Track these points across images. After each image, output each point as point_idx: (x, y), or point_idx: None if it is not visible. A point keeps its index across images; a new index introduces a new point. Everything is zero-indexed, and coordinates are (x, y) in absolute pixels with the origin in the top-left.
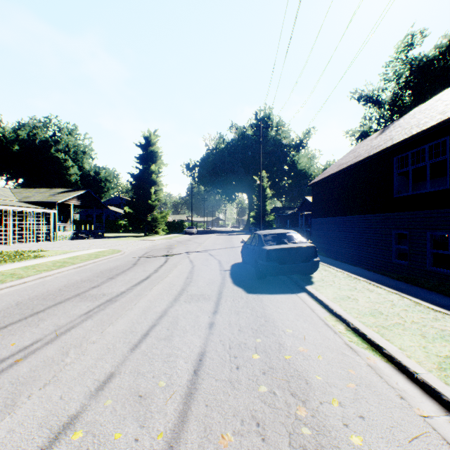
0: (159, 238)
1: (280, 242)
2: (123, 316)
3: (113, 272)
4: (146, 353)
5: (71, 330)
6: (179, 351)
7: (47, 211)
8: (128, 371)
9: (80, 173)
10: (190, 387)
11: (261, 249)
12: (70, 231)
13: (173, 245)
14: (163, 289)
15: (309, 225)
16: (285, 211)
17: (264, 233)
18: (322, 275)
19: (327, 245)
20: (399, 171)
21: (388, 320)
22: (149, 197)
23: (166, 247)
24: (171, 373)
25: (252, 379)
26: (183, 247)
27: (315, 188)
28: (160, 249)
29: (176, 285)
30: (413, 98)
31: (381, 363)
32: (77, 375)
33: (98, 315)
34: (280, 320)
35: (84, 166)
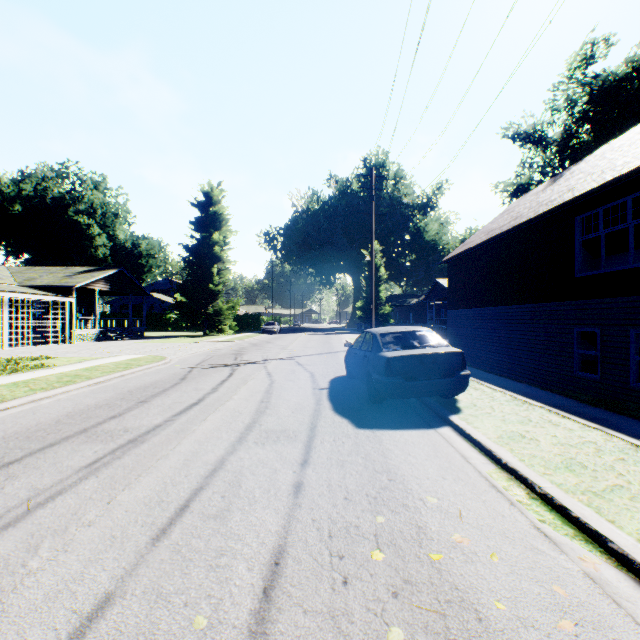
0: (225, 338)
1: (407, 346)
2: (150, 471)
3: (148, 392)
4: (179, 548)
5: (56, 498)
6: (239, 544)
7: (60, 300)
8: (139, 591)
9: (111, 244)
10: (255, 631)
11: (377, 356)
12: (94, 329)
13: (244, 348)
14: (222, 420)
15: (442, 320)
16: (406, 300)
17: (382, 331)
18: (472, 397)
19: (471, 349)
20: (583, 237)
21: (600, 479)
22: (210, 280)
23: (234, 353)
24: (221, 594)
25: (373, 609)
26: (258, 352)
27: (452, 266)
28: (224, 355)
29: (244, 414)
30: (593, 135)
31: (609, 571)
32: (42, 599)
33: (108, 468)
34: (415, 478)
35: (117, 234)
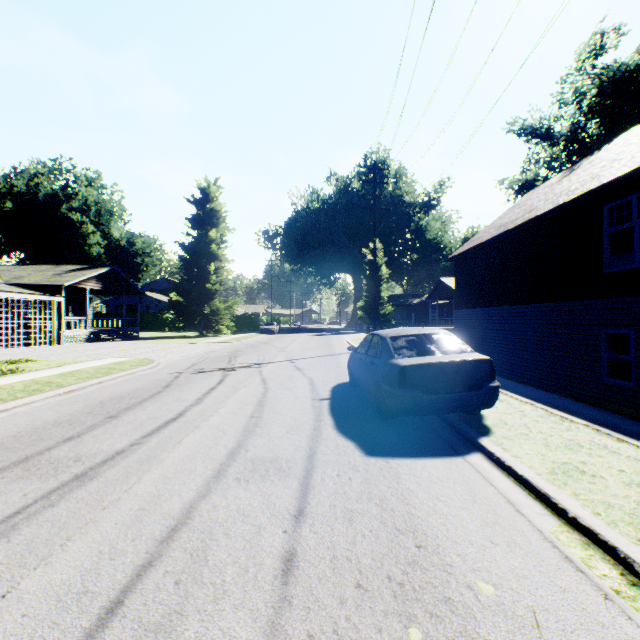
0: (222, 339)
1: (423, 352)
2: (86, 530)
3: (122, 403)
4: None
5: None
6: None
7: (47, 299)
8: None
9: (105, 243)
10: None
11: (388, 364)
12: (85, 329)
13: (239, 350)
14: (200, 444)
15: (444, 320)
16: (408, 299)
17: (392, 333)
18: (498, 411)
19: (480, 351)
20: (613, 228)
21: None
22: (207, 279)
23: (228, 355)
24: None
25: None
26: (254, 354)
27: (459, 263)
28: (218, 358)
29: (228, 435)
30: (603, 128)
31: None
32: None
33: (30, 525)
34: (453, 542)
35: (112, 232)
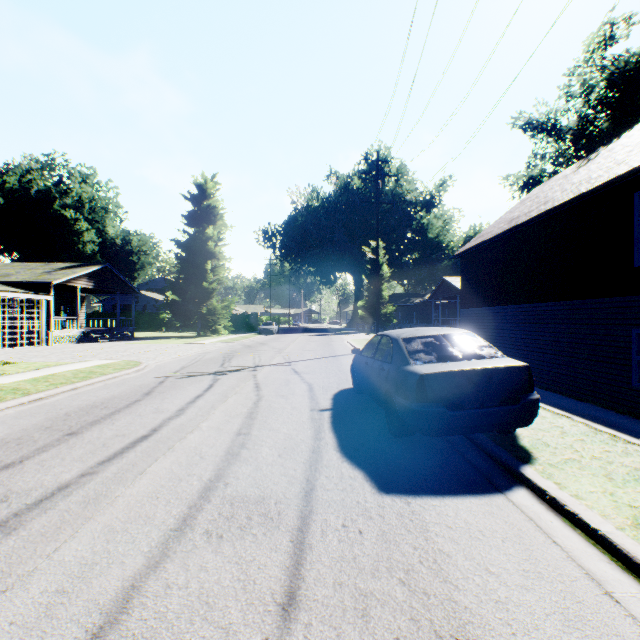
0: (218, 339)
1: (444, 357)
2: None
3: (90, 415)
4: None
5: None
6: None
7: (35, 298)
8: None
9: (99, 240)
10: None
11: (402, 371)
12: (76, 329)
13: (235, 352)
14: (169, 474)
15: (447, 320)
16: (409, 299)
17: (405, 334)
18: (532, 426)
19: None
20: None
21: None
22: (204, 278)
23: (223, 357)
24: None
25: None
26: (250, 355)
27: (467, 260)
28: (211, 360)
29: (206, 460)
30: (613, 121)
31: None
32: None
33: None
34: None
35: (107, 230)
